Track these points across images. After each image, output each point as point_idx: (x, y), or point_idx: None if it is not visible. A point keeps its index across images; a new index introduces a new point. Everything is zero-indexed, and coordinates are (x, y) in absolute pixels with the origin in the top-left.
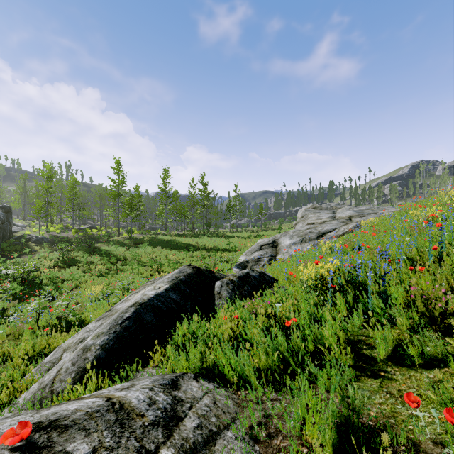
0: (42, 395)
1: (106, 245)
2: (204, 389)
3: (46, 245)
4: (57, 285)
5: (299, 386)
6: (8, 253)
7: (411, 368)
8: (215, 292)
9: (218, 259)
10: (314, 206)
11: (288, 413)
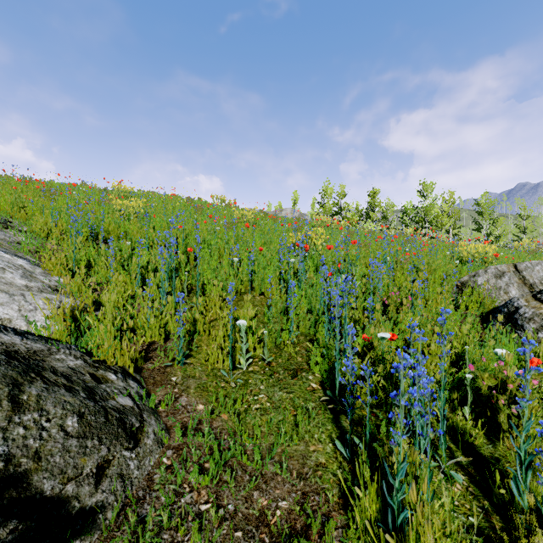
0: None
1: None
2: None
3: None
4: None
5: None
6: None
7: None
8: None
9: None
10: None
11: None
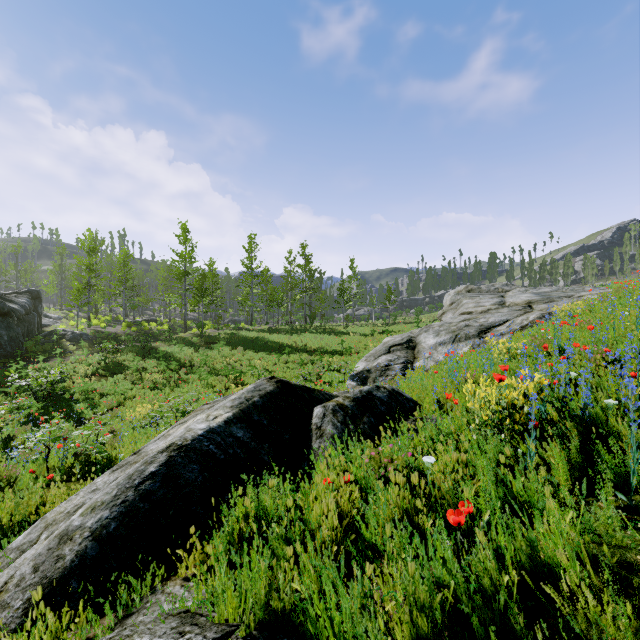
0: None
1: (166, 344)
2: None
3: (85, 345)
4: (92, 402)
5: None
6: (33, 355)
7: None
8: (312, 426)
9: (325, 367)
10: (469, 288)
11: None
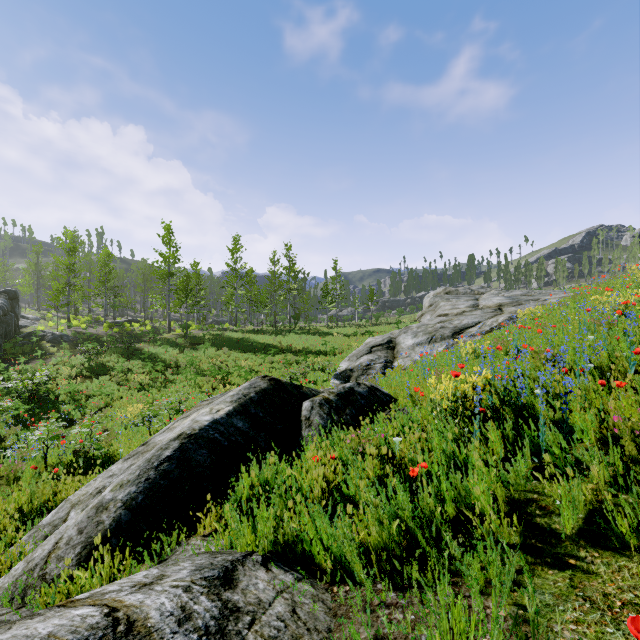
0: (28, 582)
1: (150, 345)
2: (278, 585)
3: (66, 346)
4: (79, 403)
5: (434, 580)
6: (12, 357)
7: (619, 553)
8: (302, 417)
9: (310, 367)
10: (447, 291)
11: (416, 635)
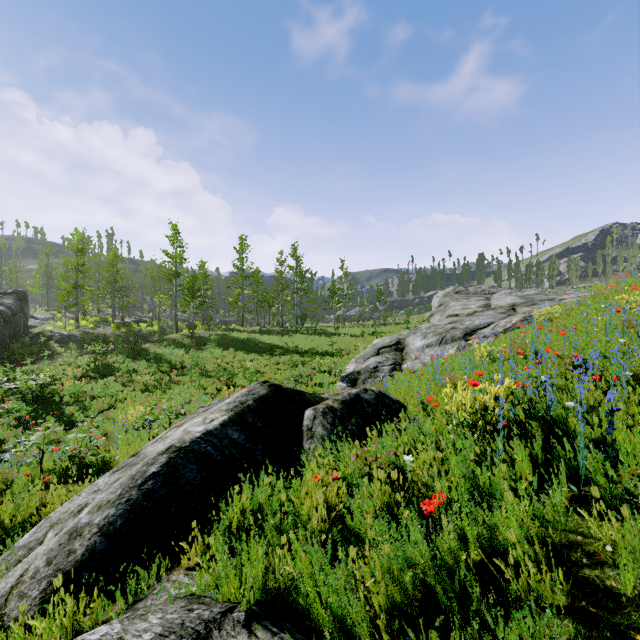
0: None
1: (157, 345)
2: None
3: (74, 346)
4: (83, 404)
5: None
6: (20, 357)
7: None
8: (303, 427)
9: (316, 368)
10: (457, 290)
11: None
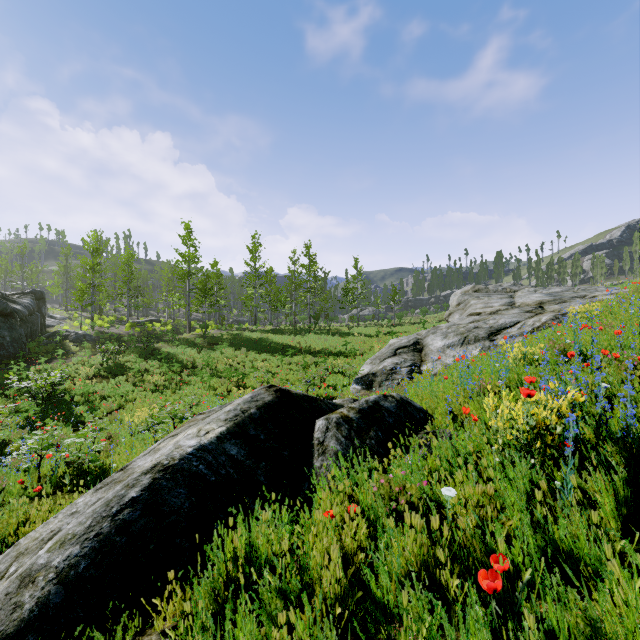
0: None
1: (169, 345)
2: None
3: (88, 345)
4: (93, 404)
5: None
6: (35, 356)
7: None
8: (314, 441)
9: (329, 369)
10: (476, 288)
11: None
